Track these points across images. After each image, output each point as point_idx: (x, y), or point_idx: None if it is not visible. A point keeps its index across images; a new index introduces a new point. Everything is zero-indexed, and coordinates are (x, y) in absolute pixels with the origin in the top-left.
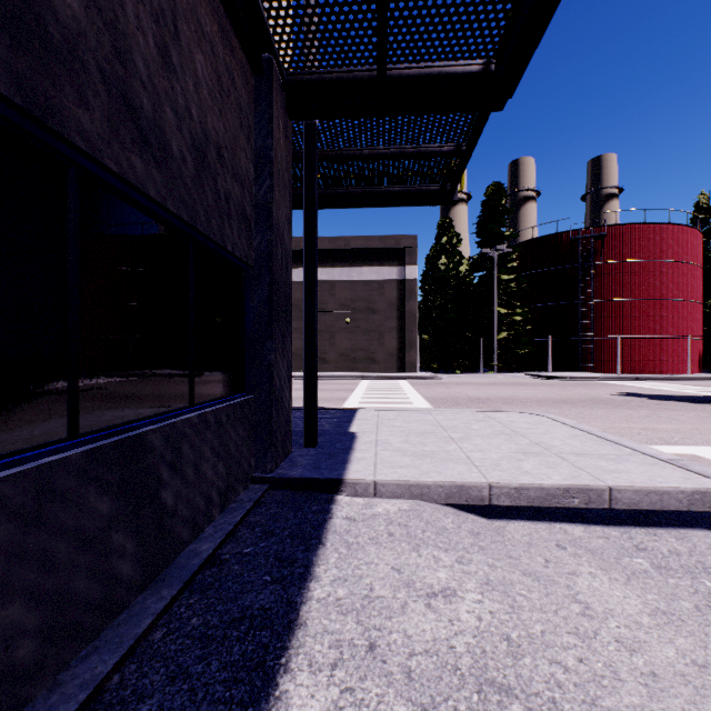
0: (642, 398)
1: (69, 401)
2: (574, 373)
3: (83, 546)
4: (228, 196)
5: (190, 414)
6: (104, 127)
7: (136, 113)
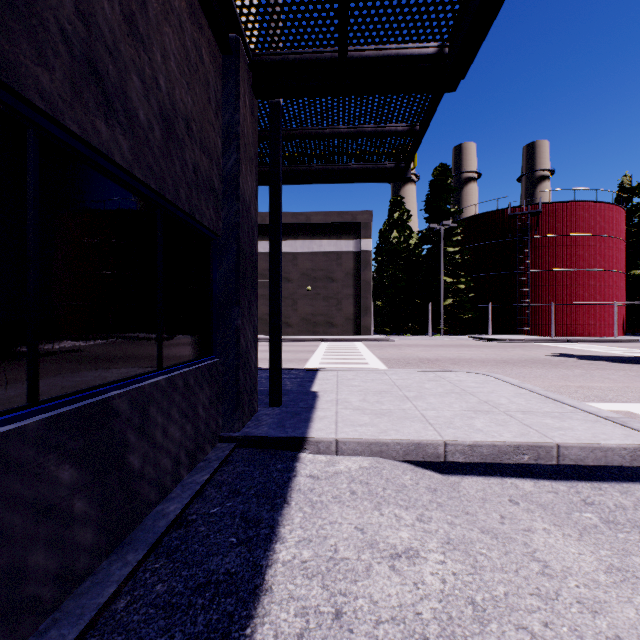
0: (575, 358)
1: (28, 367)
2: (513, 336)
3: (42, 516)
4: (196, 167)
5: (158, 378)
6: (66, 88)
7: (100, 78)
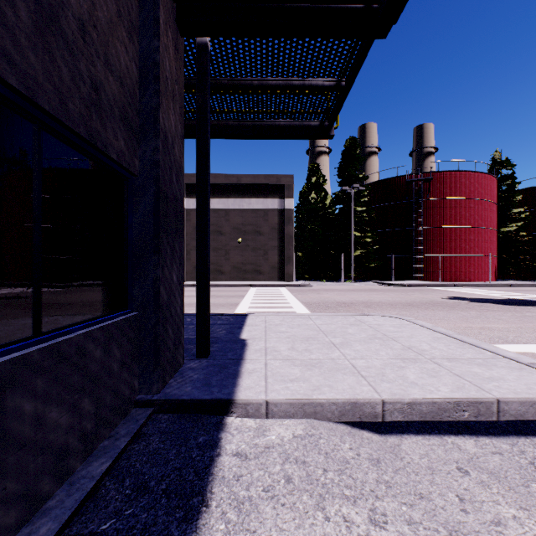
0: (466, 301)
1: None
2: (410, 281)
3: None
4: (98, 84)
5: (27, 349)
6: None
7: None
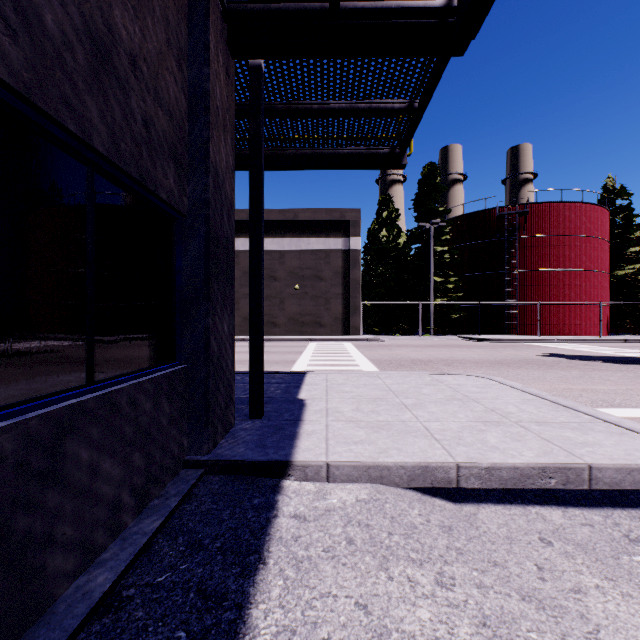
0: (568, 359)
1: None
2: (501, 336)
3: None
4: (148, 121)
5: (83, 397)
6: None
7: None
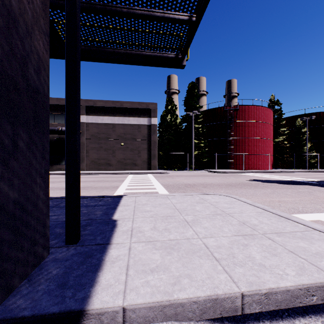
0: (262, 182)
1: None
2: (226, 170)
3: None
4: None
5: None
6: None
7: None
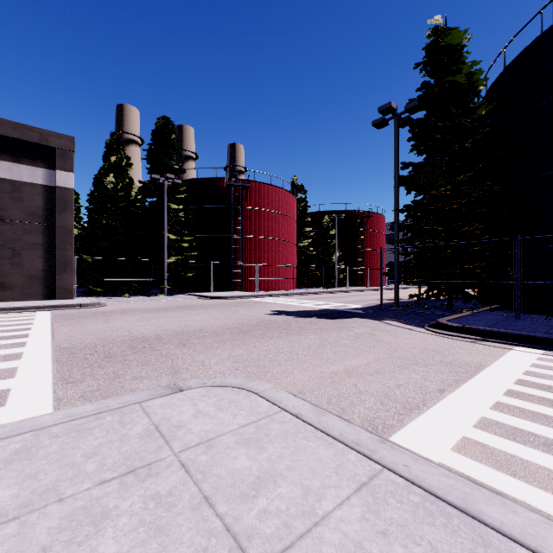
0: (293, 316)
1: None
2: (230, 293)
3: None
4: None
5: None
6: None
7: None
